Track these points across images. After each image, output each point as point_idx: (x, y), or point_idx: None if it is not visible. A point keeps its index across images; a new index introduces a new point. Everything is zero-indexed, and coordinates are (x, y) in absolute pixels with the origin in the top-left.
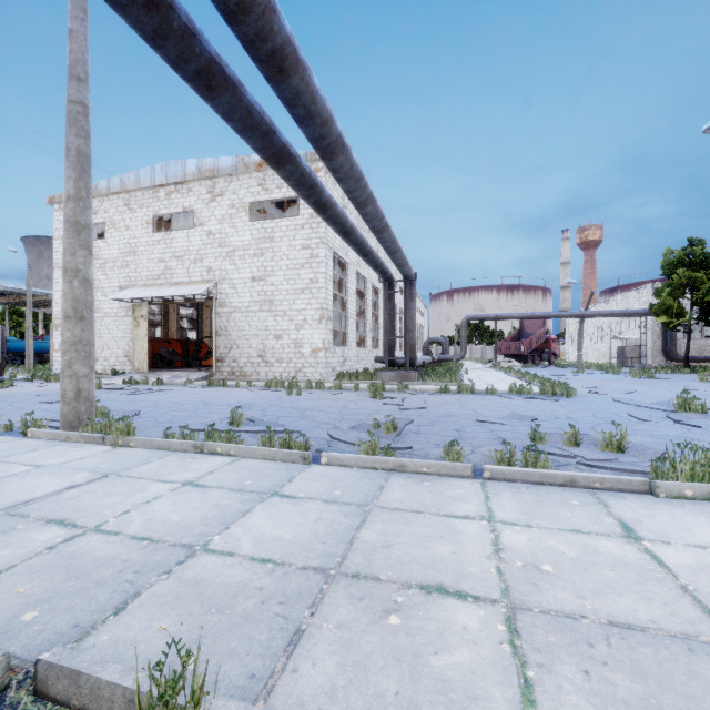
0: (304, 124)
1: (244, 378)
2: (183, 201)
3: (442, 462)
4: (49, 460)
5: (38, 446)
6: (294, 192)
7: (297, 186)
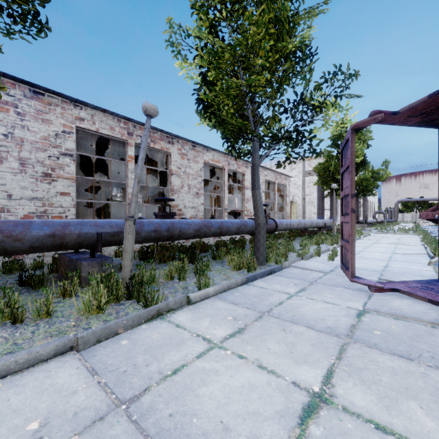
0: None
1: None
2: (281, 171)
3: (368, 232)
4: None
5: None
6: None
7: None
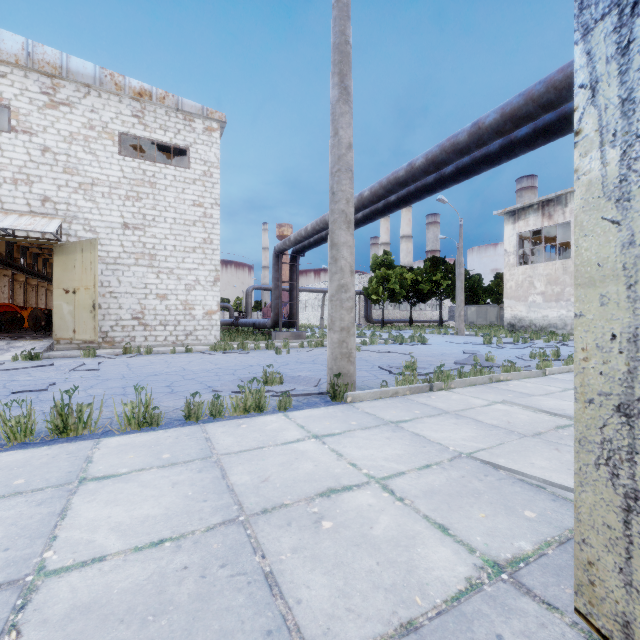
0: (492, 166)
1: (118, 345)
2: None
3: None
4: (475, 402)
5: (404, 402)
6: (183, 141)
7: (407, 186)
